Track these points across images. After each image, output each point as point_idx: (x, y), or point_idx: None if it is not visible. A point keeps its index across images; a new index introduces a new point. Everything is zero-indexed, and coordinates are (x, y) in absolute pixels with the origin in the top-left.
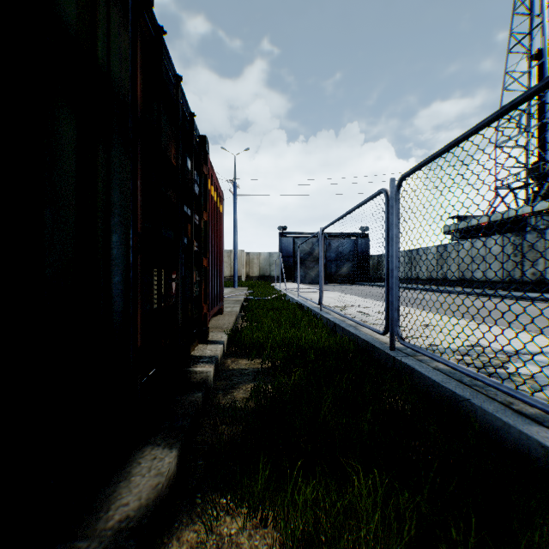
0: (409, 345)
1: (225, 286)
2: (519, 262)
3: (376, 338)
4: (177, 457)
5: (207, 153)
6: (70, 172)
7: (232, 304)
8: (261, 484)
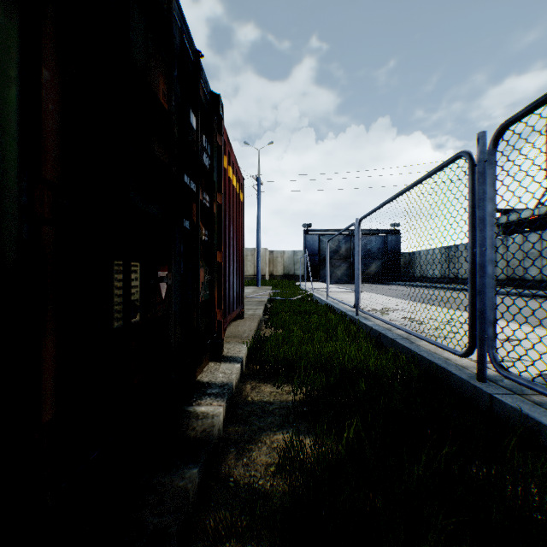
0: (521, 380)
1: (248, 285)
2: None
3: (445, 358)
4: None
5: (221, 120)
6: None
7: (254, 306)
8: None
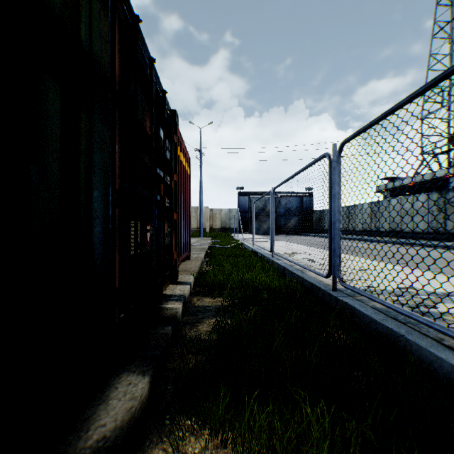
0: (349, 287)
1: (192, 236)
2: (442, 216)
3: (320, 280)
4: (149, 383)
5: (177, 125)
6: (55, 136)
7: (198, 252)
8: (221, 409)
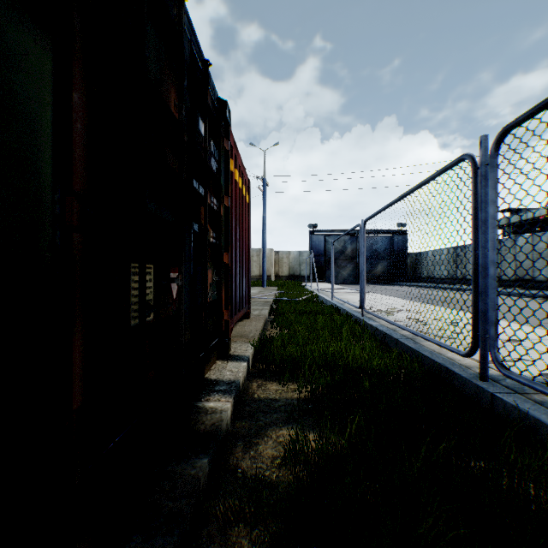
0: (521, 379)
1: (254, 285)
2: None
3: (448, 358)
4: None
5: (228, 125)
6: None
7: (260, 306)
8: None
